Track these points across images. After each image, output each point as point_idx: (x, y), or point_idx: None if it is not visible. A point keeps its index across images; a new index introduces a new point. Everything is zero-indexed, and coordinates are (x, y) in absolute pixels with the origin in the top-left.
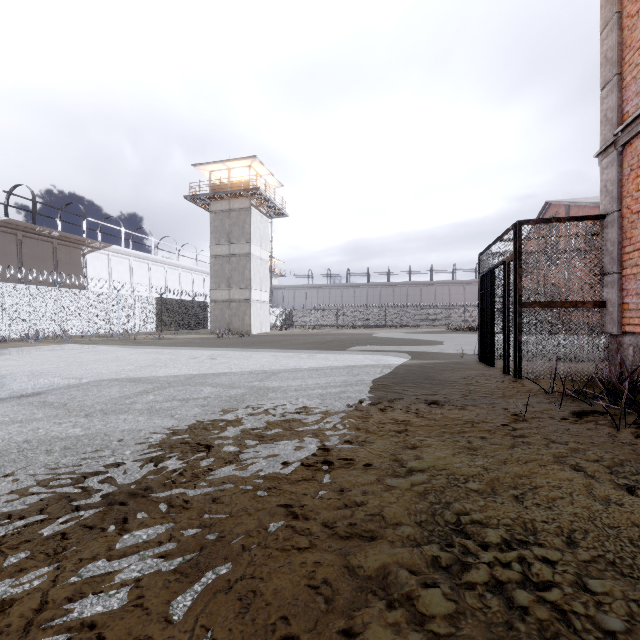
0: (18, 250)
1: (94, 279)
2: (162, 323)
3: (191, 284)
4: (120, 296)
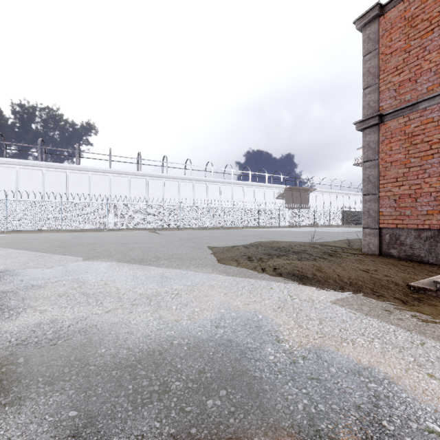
0: (292, 196)
1: (311, 203)
2: (343, 221)
3: (348, 201)
4: (330, 211)
